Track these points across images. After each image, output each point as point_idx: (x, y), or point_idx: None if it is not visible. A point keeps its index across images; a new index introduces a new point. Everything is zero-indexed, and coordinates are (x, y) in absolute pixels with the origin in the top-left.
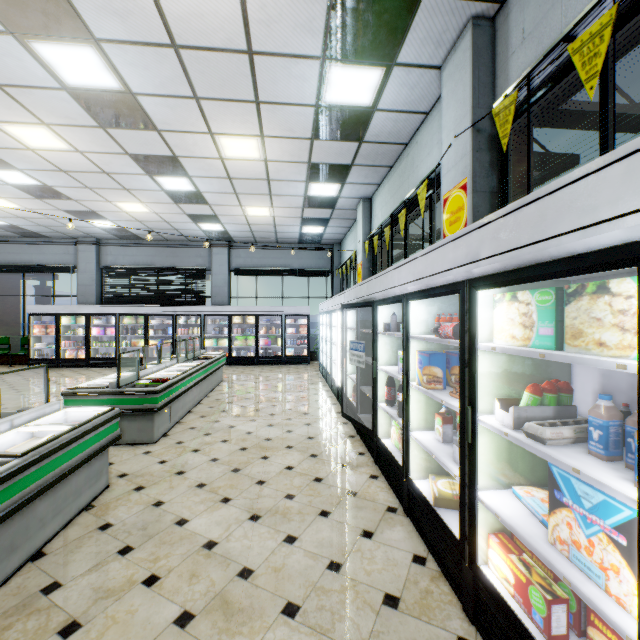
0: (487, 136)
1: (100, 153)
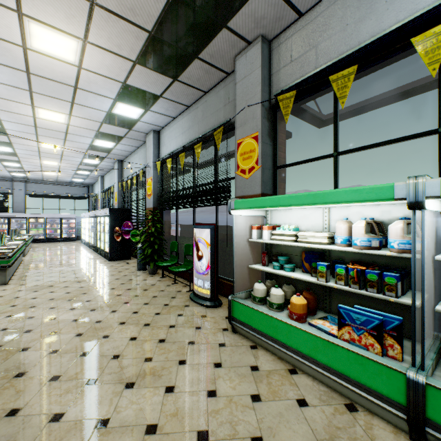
0: (121, 184)
1: None
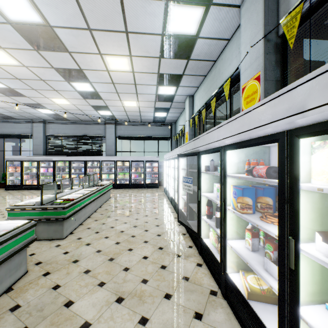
0: (273, 44)
1: (37, 67)
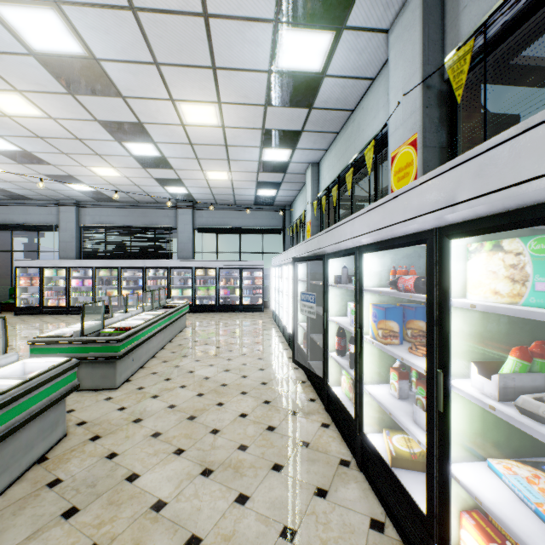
0: (436, 92)
1: (71, 120)
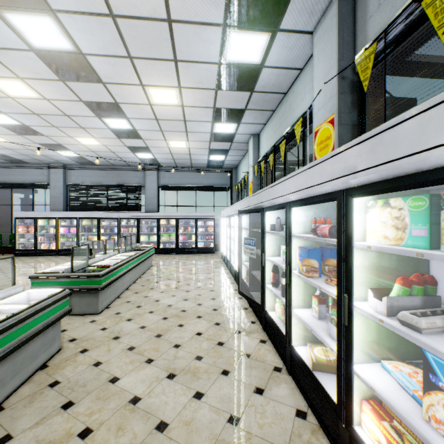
0: (349, 82)
1: (62, 100)
